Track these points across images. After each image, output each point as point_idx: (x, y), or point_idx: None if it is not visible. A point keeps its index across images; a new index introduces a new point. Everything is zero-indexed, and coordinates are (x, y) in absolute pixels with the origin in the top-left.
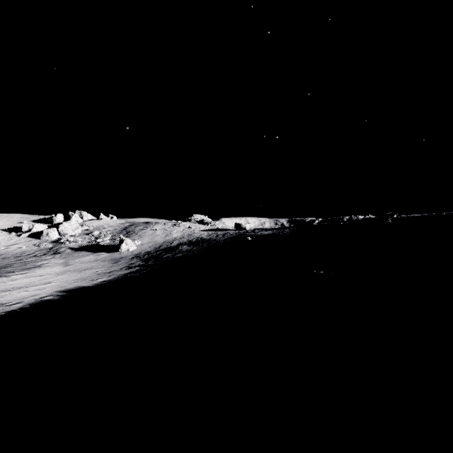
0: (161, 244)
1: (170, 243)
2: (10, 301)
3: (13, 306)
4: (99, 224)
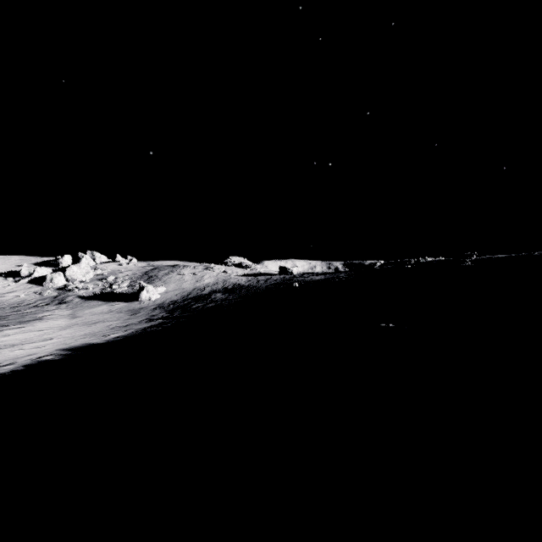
0: (190, 292)
1: (201, 290)
2: (0, 361)
3: (3, 369)
4: (115, 267)
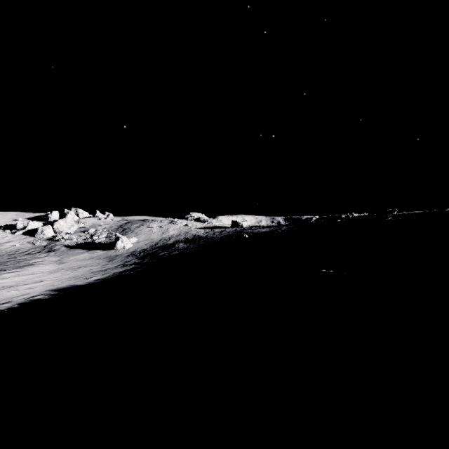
0: (158, 242)
1: (167, 240)
2: None
3: (1, 306)
4: (95, 221)
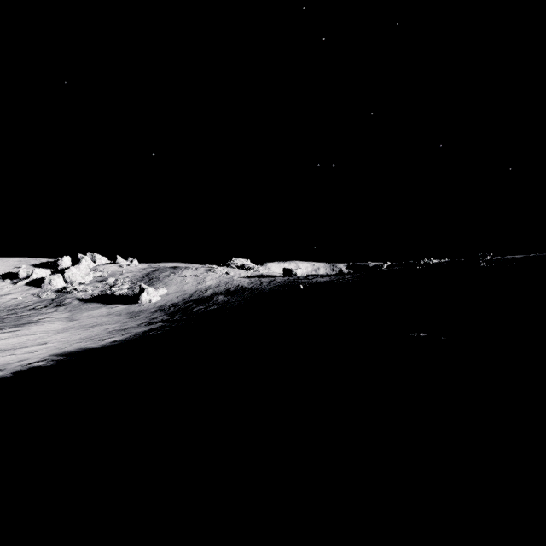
0: (192, 294)
1: (203, 292)
2: None
3: None
4: (115, 269)
